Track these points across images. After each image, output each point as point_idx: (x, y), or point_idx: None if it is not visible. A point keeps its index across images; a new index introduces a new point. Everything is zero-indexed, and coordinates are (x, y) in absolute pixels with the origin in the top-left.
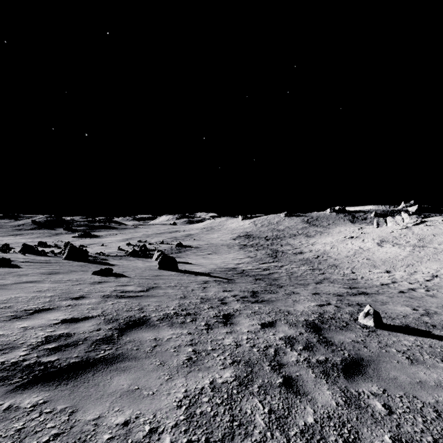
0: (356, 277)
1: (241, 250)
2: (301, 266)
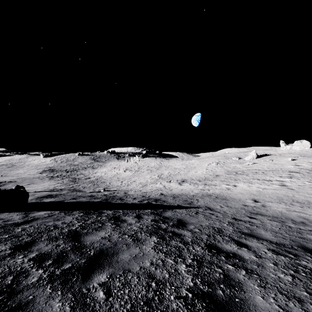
0: (110, 185)
1: (51, 180)
2: (89, 184)
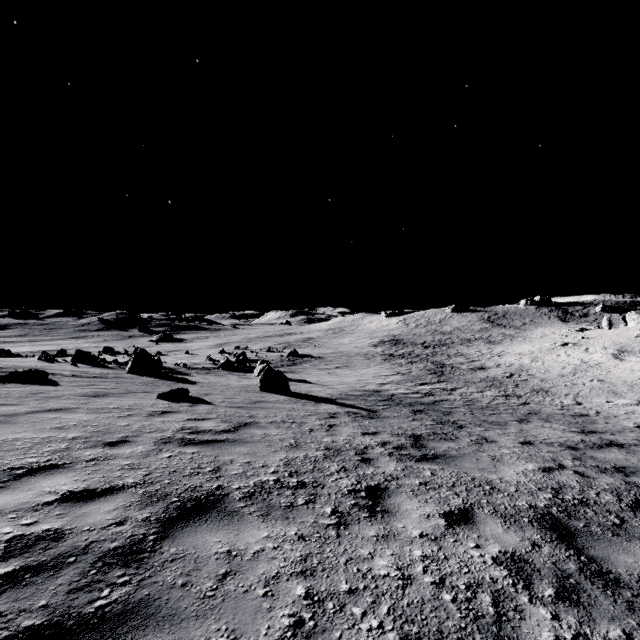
0: (587, 412)
1: (386, 363)
2: (485, 391)
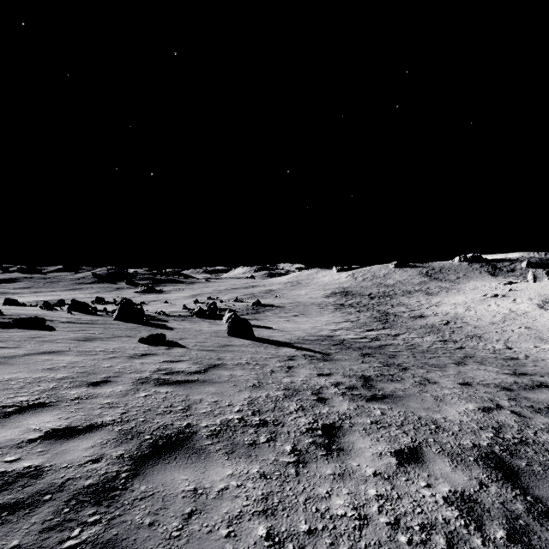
0: (517, 356)
1: (337, 312)
2: (425, 336)
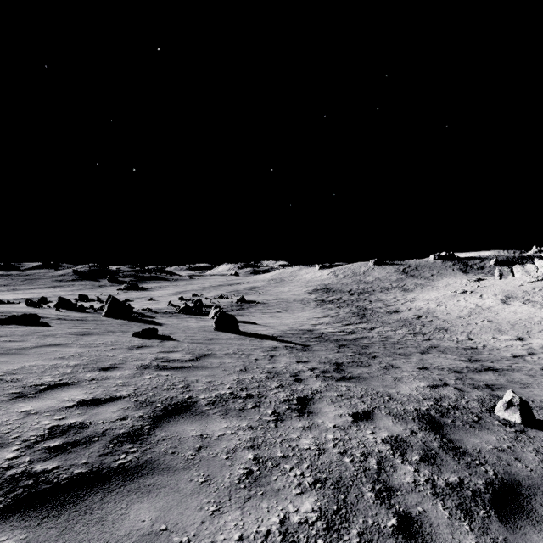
0: (476, 346)
1: (318, 308)
2: (398, 329)
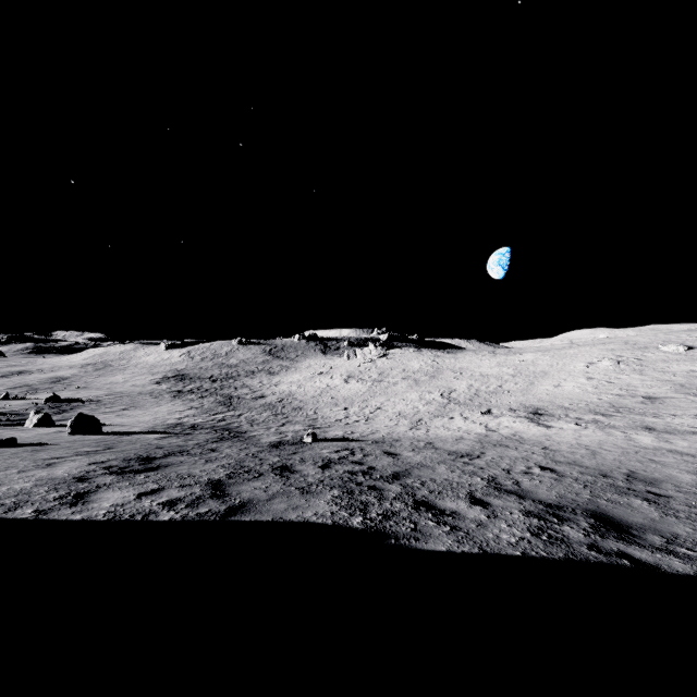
0: (318, 417)
1: (177, 400)
2: (263, 413)
